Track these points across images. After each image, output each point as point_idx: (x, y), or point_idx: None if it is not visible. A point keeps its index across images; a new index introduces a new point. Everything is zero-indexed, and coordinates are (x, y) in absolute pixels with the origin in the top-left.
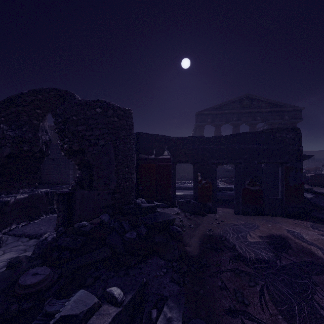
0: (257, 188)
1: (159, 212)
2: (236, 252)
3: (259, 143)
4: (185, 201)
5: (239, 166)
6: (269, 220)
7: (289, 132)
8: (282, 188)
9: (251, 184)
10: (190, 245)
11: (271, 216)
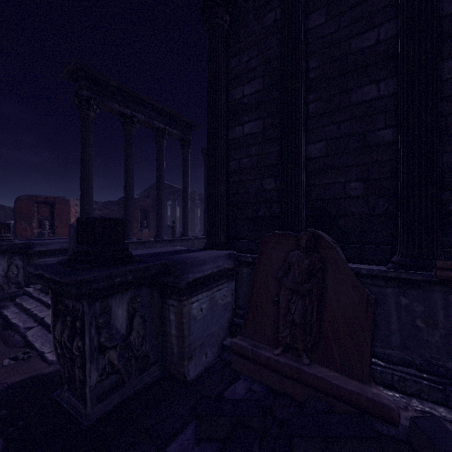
0: None
1: None
2: None
3: None
4: None
5: None
6: None
7: None
8: None
9: None
10: None
11: None
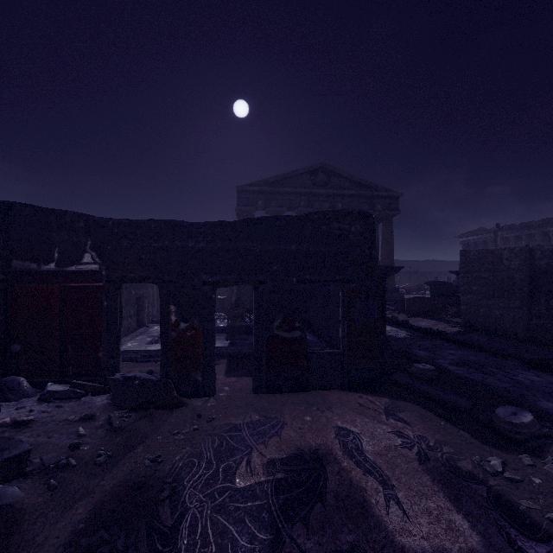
0: (297, 335)
1: (19, 423)
2: (166, 552)
3: (301, 241)
4: (120, 380)
5: (261, 288)
6: (313, 404)
7: (355, 222)
8: (344, 332)
9: (285, 326)
10: (37, 547)
11: (323, 390)
